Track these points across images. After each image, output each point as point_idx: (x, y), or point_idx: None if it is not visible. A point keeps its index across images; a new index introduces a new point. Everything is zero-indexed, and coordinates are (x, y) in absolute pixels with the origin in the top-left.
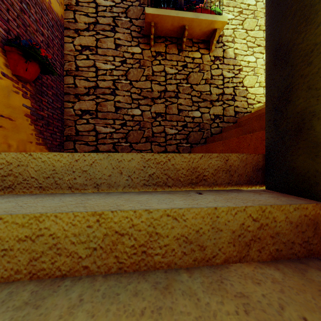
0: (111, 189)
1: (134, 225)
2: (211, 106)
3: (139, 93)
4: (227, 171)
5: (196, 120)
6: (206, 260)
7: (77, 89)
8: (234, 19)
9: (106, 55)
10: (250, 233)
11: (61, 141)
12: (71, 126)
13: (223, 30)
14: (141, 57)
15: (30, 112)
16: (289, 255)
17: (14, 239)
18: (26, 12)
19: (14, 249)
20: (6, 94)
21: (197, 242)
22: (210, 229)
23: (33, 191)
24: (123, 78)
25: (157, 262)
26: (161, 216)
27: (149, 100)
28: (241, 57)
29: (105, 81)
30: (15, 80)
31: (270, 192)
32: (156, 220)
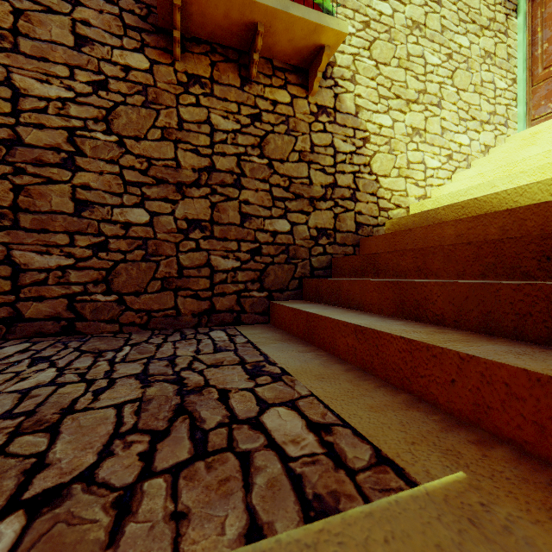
0: None
1: None
2: (311, 210)
3: (144, 168)
4: None
5: (281, 239)
6: None
7: None
8: (356, 35)
9: (45, 59)
10: None
11: None
12: None
13: (334, 54)
14: (150, 80)
15: None
16: None
17: None
18: None
19: None
20: None
21: None
22: None
23: None
24: (99, 128)
25: None
26: None
27: (170, 187)
28: (367, 114)
29: (42, 128)
30: None
31: None
32: None
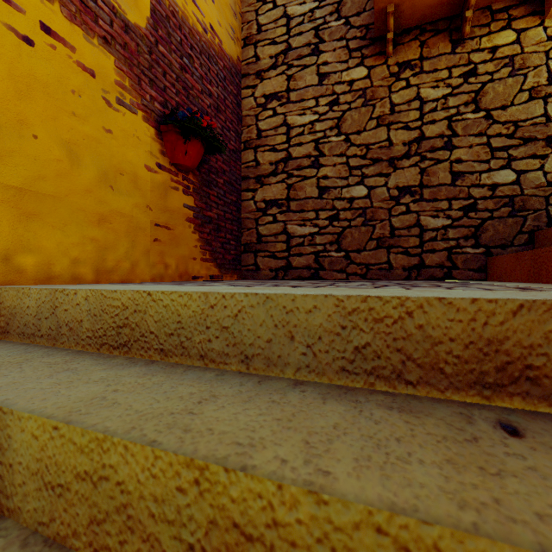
0: (272, 369)
1: (278, 525)
2: (548, 152)
3: (364, 154)
4: None
5: (503, 191)
6: None
7: (260, 167)
8: None
9: (303, 100)
10: None
11: (238, 253)
12: (251, 228)
13: None
14: (368, 84)
15: (194, 214)
16: None
17: (71, 472)
18: (188, 70)
19: (72, 489)
20: (163, 193)
21: None
22: None
23: (153, 355)
24: (333, 134)
25: None
26: (357, 526)
27: (383, 164)
28: None
29: (301, 145)
30: (174, 171)
31: None
32: (341, 532)
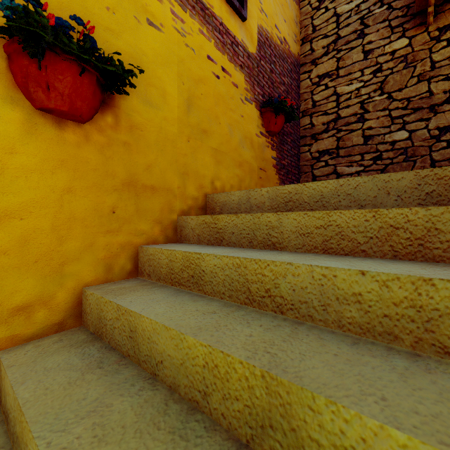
0: None
1: (410, 221)
2: None
3: (405, 105)
4: None
5: None
6: None
7: (314, 128)
8: None
9: (350, 73)
10: None
11: None
12: (307, 172)
13: None
14: (409, 50)
15: (276, 162)
16: None
17: (313, 227)
18: (273, 71)
19: (313, 233)
20: (262, 150)
21: None
22: None
23: None
24: (376, 94)
25: (437, 256)
26: (442, 214)
27: (424, 111)
28: None
29: (348, 107)
30: (267, 136)
31: None
32: (435, 217)
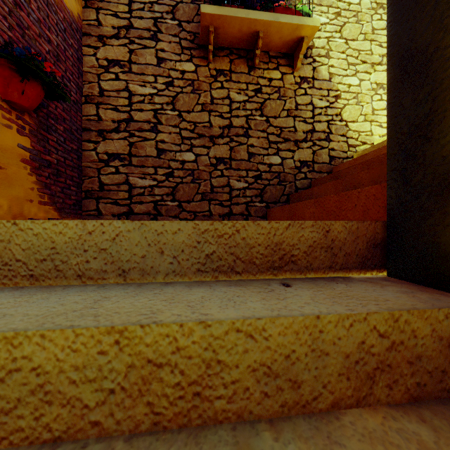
0: (146, 278)
1: (180, 349)
2: (296, 149)
3: (192, 129)
4: (329, 249)
5: (275, 169)
6: (303, 405)
7: (102, 122)
8: (329, 23)
9: (143, 74)
10: (374, 358)
11: (78, 199)
12: (93, 176)
13: (313, 40)
14: (195, 77)
15: (30, 155)
16: (438, 391)
17: None
18: (23, 8)
19: None
20: None
21: (287, 374)
22: (308, 352)
23: (20, 282)
24: (169, 108)
25: (220, 411)
26: (227, 333)
27: (206, 139)
28: (338, 78)
29: (142, 111)
30: (6, 108)
31: (397, 283)
32: (218, 339)
